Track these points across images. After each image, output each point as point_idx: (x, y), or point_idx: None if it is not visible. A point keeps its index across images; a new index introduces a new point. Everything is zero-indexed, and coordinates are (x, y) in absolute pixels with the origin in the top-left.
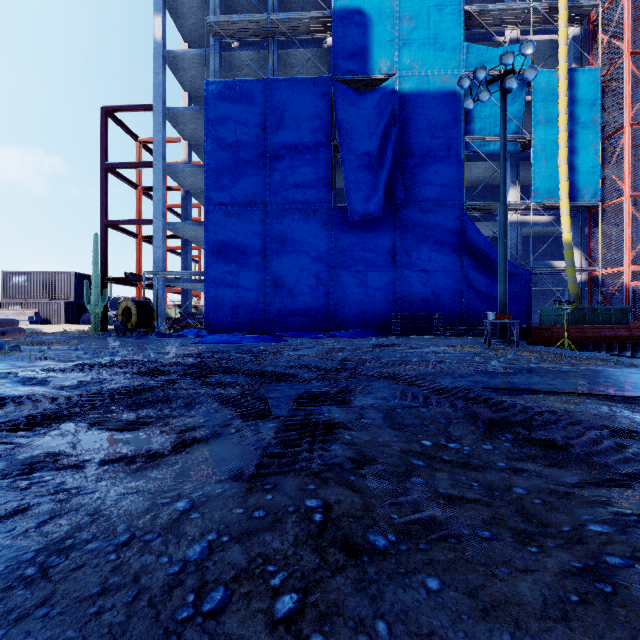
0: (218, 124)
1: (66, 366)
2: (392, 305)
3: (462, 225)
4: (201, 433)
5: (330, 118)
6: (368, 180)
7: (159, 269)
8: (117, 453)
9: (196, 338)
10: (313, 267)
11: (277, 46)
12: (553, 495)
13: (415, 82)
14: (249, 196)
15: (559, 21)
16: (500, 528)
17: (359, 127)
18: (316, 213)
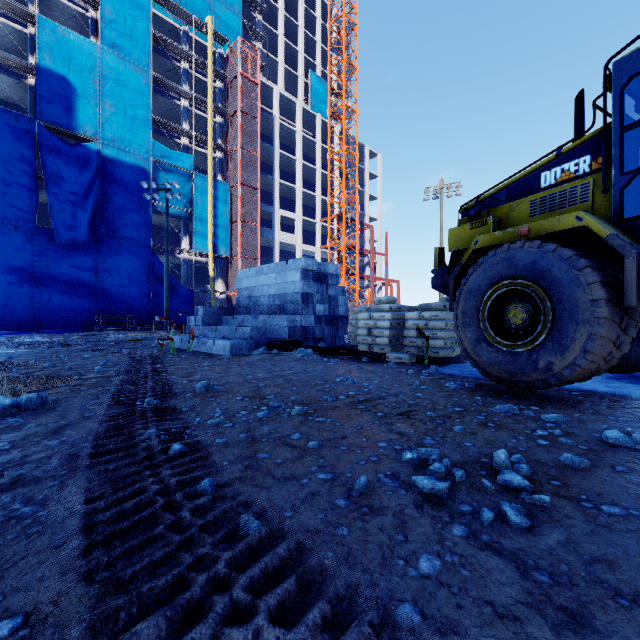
0: None
1: None
2: (96, 309)
3: (150, 258)
4: None
5: (35, 153)
6: (74, 213)
7: None
8: None
9: None
10: (15, 275)
11: None
12: None
13: (115, 152)
14: None
15: (208, 151)
16: None
17: (65, 170)
18: (19, 229)
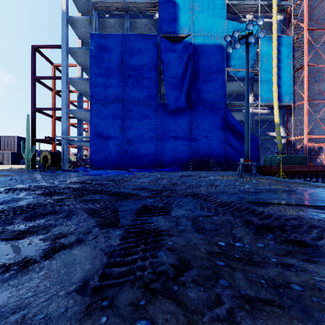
0: (97, 57)
1: None
2: (190, 154)
3: (225, 113)
4: (69, 240)
5: (157, 56)
6: (177, 89)
7: (64, 135)
8: None
9: (84, 172)
10: (148, 134)
11: (129, 17)
12: (323, 292)
13: (201, 39)
14: (114, 96)
15: (273, 11)
16: None
17: (172, 61)
18: (150, 106)
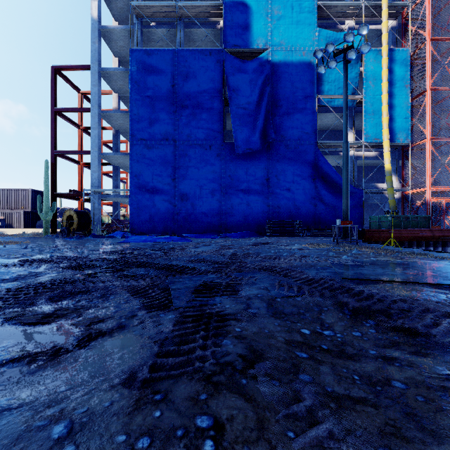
0: (139, 81)
1: (11, 262)
2: (266, 214)
3: (315, 157)
4: (108, 325)
5: (222, 79)
6: (249, 124)
7: (95, 187)
8: (21, 351)
9: (122, 238)
10: (209, 186)
11: (183, 26)
12: (432, 390)
13: (282, 55)
14: (162, 134)
15: (382, 15)
16: (399, 442)
17: (243, 86)
18: (212, 147)
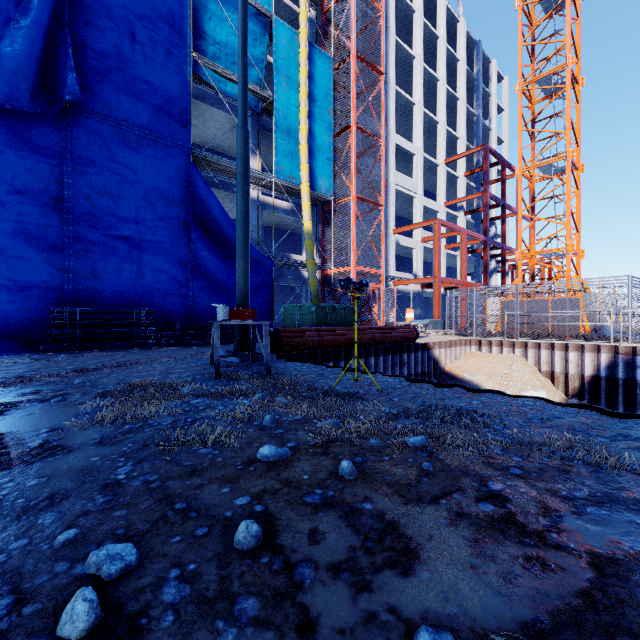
0: None
1: None
2: (55, 292)
3: (189, 179)
4: None
5: None
6: None
7: None
8: None
9: None
10: None
11: None
12: None
13: None
14: None
15: None
16: None
17: None
18: None
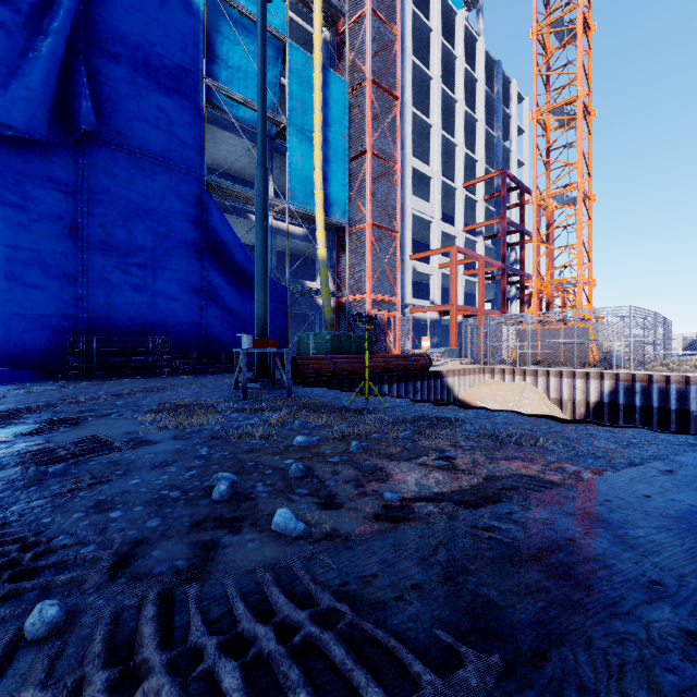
0: None
1: None
2: (70, 320)
3: (202, 207)
4: None
5: None
6: (5, 54)
7: None
8: None
9: None
10: None
11: None
12: None
13: None
14: None
15: (315, 1)
16: None
17: None
18: None
